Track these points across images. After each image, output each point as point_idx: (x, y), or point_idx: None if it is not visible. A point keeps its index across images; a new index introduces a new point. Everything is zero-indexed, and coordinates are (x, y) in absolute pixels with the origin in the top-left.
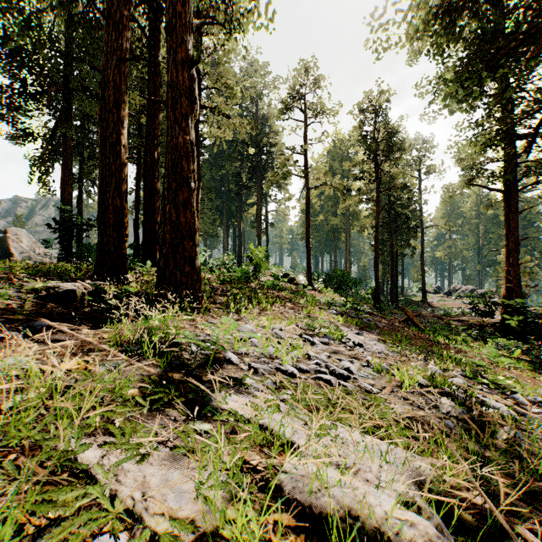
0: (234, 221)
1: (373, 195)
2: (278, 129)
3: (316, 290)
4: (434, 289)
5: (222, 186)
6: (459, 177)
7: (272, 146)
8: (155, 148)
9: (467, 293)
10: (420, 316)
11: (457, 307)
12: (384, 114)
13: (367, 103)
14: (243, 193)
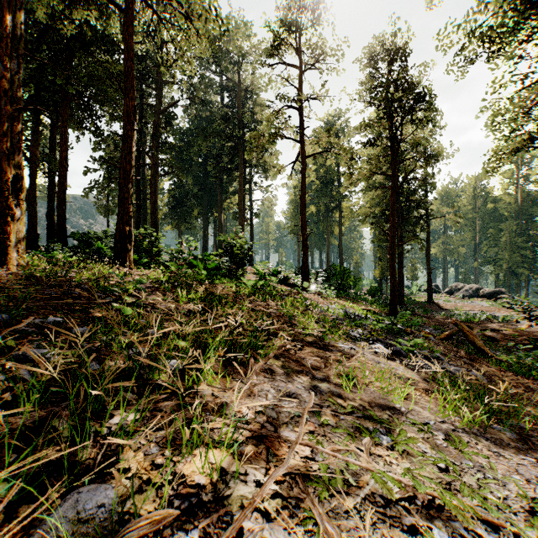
0: (214, 212)
1: (370, 183)
2: (264, 103)
3: (315, 293)
4: (433, 287)
5: (200, 172)
6: (505, 141)
7: (257, 124)
8: (5, 5)
9: (471, 292)
10: (440, 323)
11: (472, 310)
12: (407, 55)
13: (380, 48)
14: (224, 179)
